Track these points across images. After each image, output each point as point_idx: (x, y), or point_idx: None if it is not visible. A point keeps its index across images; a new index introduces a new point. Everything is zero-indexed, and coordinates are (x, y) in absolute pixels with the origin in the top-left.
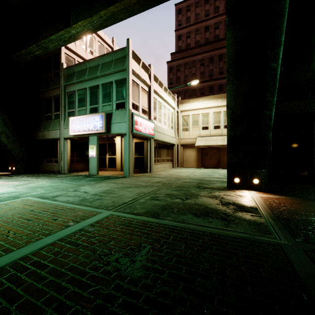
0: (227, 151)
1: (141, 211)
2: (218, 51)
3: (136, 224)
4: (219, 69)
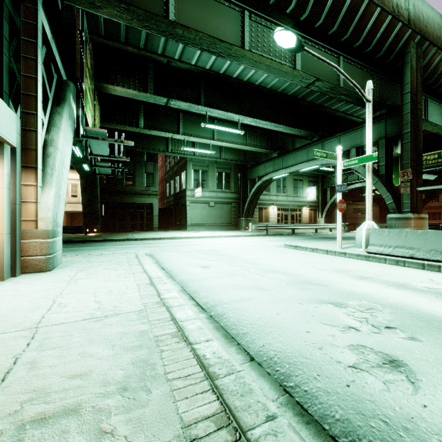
0: (83, 218)
1: None
2: None
3: None
4: None
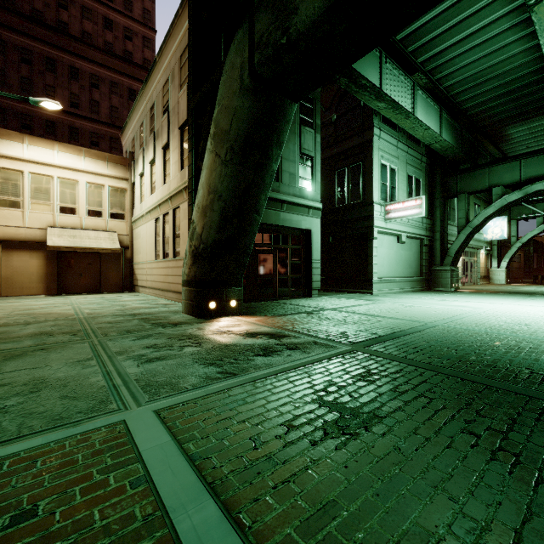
0: (204, 263)
1: (193, 381)
2: (69, 57)
3: (241, 395)
4: (71, 94)
